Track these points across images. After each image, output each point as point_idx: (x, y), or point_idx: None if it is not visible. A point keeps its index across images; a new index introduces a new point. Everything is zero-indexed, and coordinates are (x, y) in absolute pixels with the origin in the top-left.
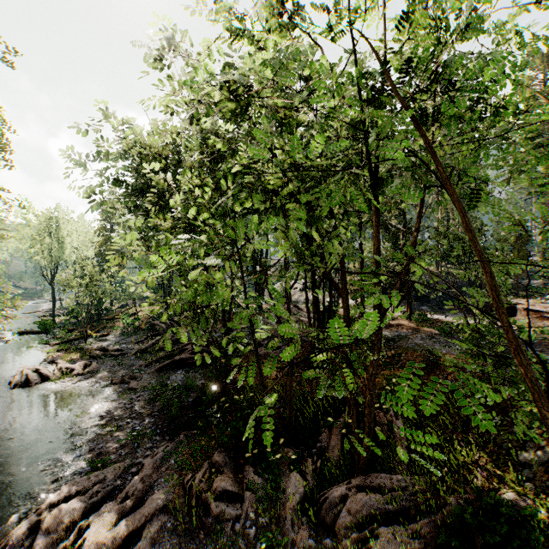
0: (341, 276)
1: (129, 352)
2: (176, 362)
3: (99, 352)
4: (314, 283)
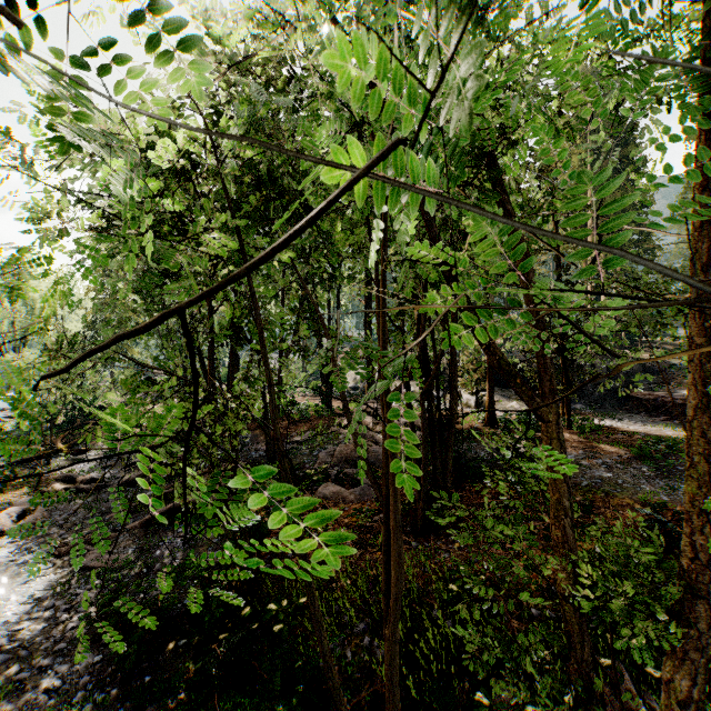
0: (539, 361)
1: (110, 485)
2: (177, 510)
3: (60, 484)
4: (424, 372)
